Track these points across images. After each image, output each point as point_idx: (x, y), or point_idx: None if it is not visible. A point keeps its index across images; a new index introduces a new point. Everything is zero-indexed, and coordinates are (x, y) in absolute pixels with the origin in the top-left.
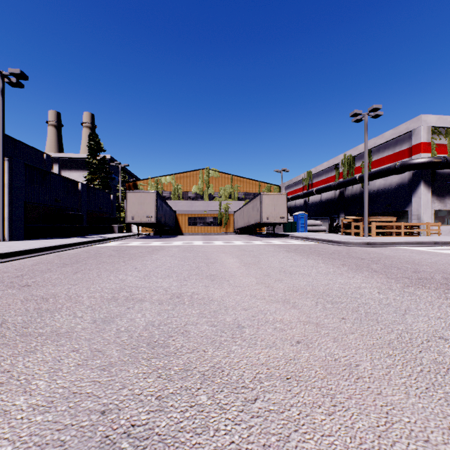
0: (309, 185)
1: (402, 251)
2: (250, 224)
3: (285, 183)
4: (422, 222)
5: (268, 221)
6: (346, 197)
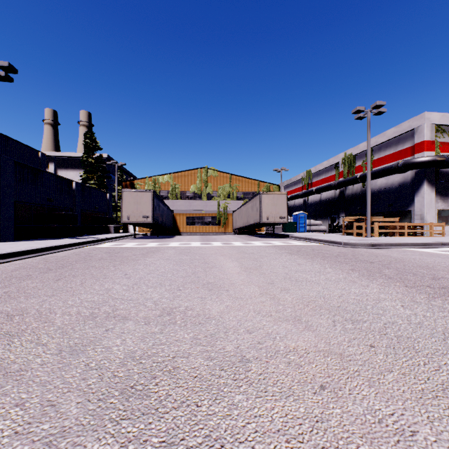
0: (309, 184)
1: (410, 253)
2: (249, 224)
3: (284, 183)
4: (425, 222)
5: (267, 221)
6: (346, 197)
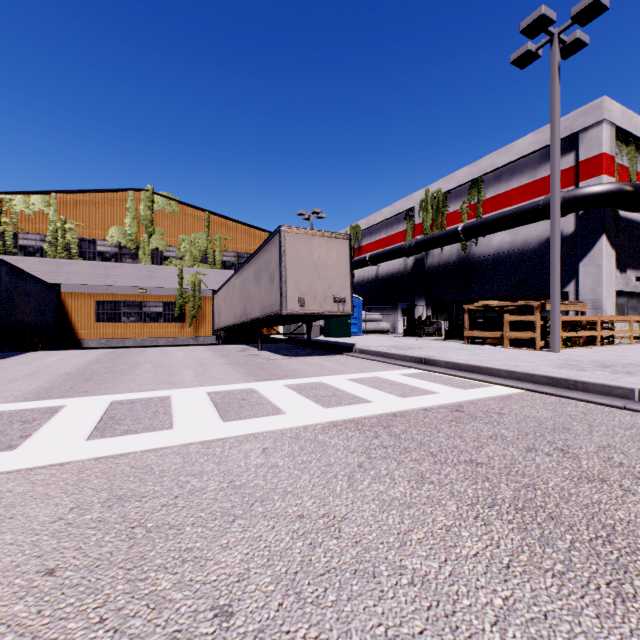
0: (355, 250)
1: None
2: (250, 319)
3: None
4: (604, 315)
5: (302, 311)
6: (428, 270)
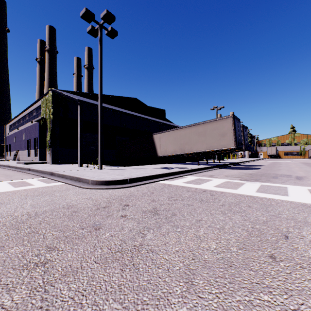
0: None
1: None
2: None
3: None
4: None
5: None
6: None
